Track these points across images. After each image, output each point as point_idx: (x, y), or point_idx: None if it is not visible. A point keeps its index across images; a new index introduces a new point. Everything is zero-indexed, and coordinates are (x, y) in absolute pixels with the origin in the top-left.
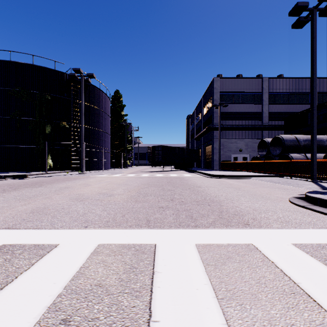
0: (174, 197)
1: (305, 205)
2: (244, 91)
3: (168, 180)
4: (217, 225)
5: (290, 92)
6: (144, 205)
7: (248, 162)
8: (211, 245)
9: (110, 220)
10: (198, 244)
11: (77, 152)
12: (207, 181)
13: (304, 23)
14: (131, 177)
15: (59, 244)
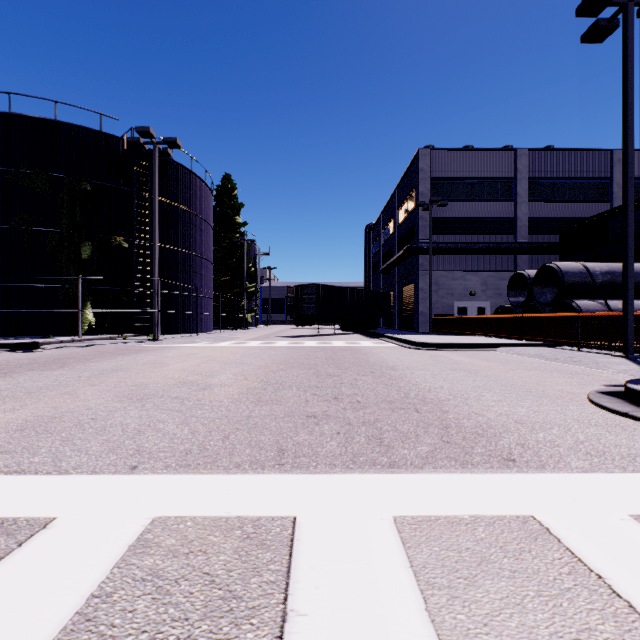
0: (340, 392)
1: (630, 411)
2: (479, 176)
3: (328, 354)
4: (441, 462)
5: (571, 179)
6: (275, 410)
7: (489, 317)
8: (433, 521)
9: (194, 450)
10: (400, 519)
11: (146, 296)
12: (408, 355)
13: (606, 31)
14: (252, 347)
15: (56, 518)
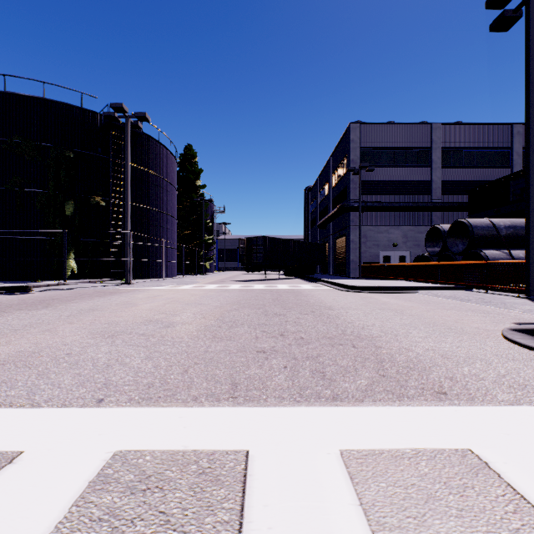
0: (286, 329)
1: None
2: (401, 146)
3: (274, 296)
4: (379, 395)
5: (478, 148)
6: (229, 345)
7: (410, 264)
8: (378, 455)
9: (156, 384)
10: (347, 453)
11: (121, 247)
12: (342, 297)
13: (511, 21)
14: (210, 289)
15: (22, 452)
